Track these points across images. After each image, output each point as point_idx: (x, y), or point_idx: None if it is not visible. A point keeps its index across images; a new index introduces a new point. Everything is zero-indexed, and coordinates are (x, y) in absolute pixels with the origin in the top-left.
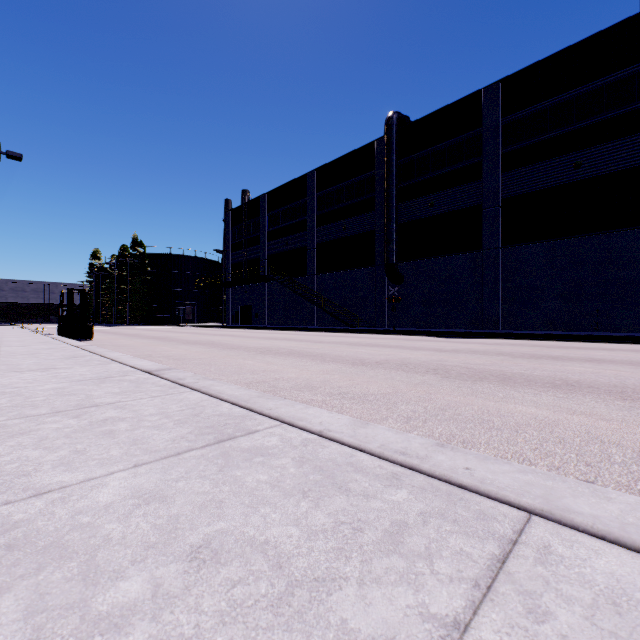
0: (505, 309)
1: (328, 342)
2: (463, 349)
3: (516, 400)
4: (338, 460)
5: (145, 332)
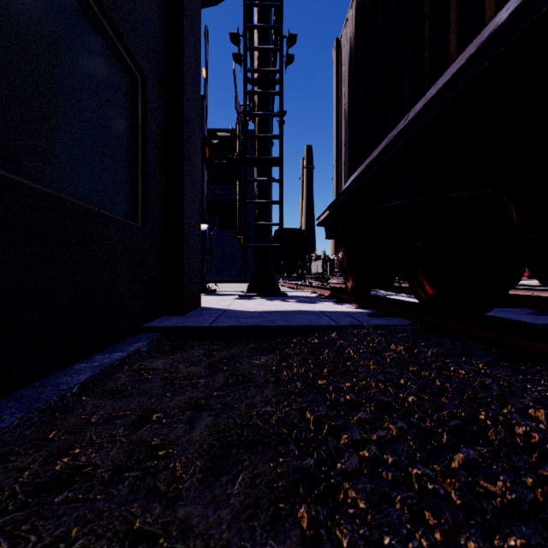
0: None
1: None
2: None
3: None
4: None
5: None
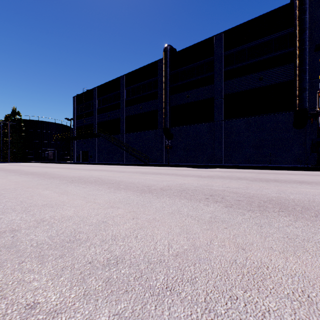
0: (225, 153)
1: (128, 172)
2: (214, 175)
3: None
4: None
5: (9, 166)
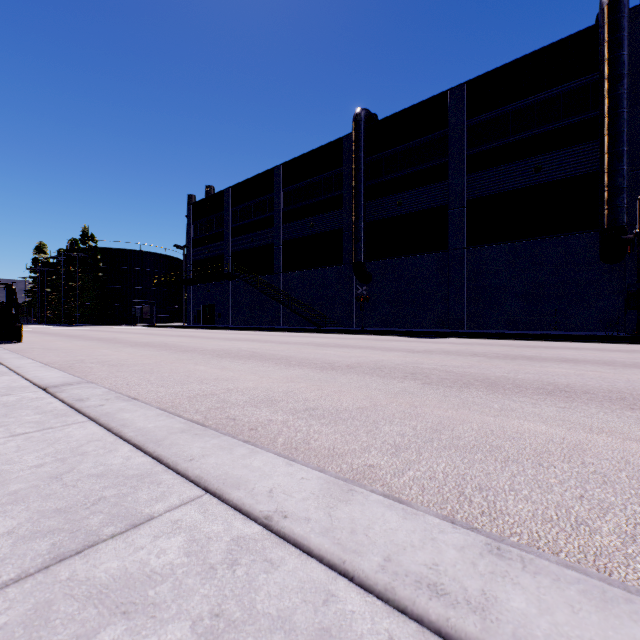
0: (470, 309)
1: (294, 343)
2: (435, 349)
3: (517, 413)
4: (297, 621)
5: (92, 333)
